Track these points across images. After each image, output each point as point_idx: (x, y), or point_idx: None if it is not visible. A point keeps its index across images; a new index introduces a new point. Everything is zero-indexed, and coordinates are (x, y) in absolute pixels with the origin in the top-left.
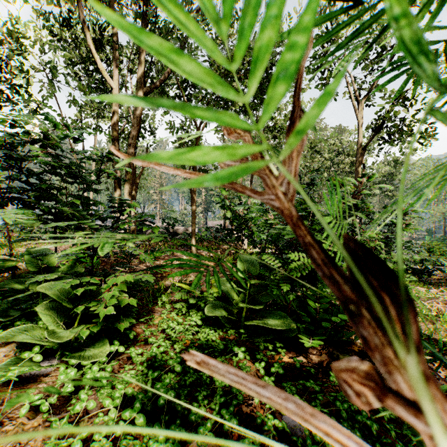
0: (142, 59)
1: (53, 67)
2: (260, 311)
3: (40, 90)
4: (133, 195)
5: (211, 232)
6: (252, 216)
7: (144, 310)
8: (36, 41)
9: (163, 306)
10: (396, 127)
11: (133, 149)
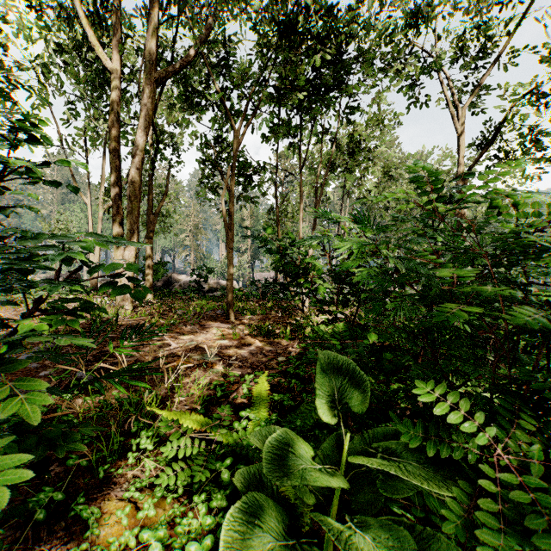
0: (152, 26)
1: (43, 63)
2: (371, 502)
3: (30, 97)
4: (149, 236)
5: (257, 288)
6: (319, 265)
7: (92, 476)
8: (19, 27)
9: (141, 460)
10: (523, 137)
11: (139, 164)
